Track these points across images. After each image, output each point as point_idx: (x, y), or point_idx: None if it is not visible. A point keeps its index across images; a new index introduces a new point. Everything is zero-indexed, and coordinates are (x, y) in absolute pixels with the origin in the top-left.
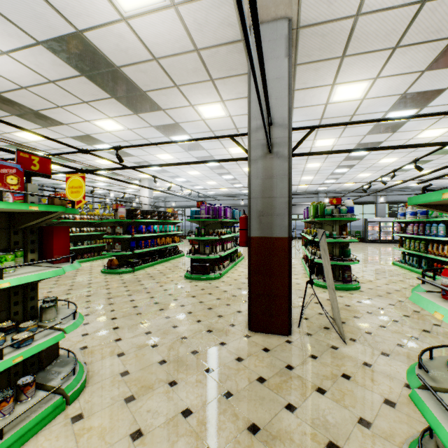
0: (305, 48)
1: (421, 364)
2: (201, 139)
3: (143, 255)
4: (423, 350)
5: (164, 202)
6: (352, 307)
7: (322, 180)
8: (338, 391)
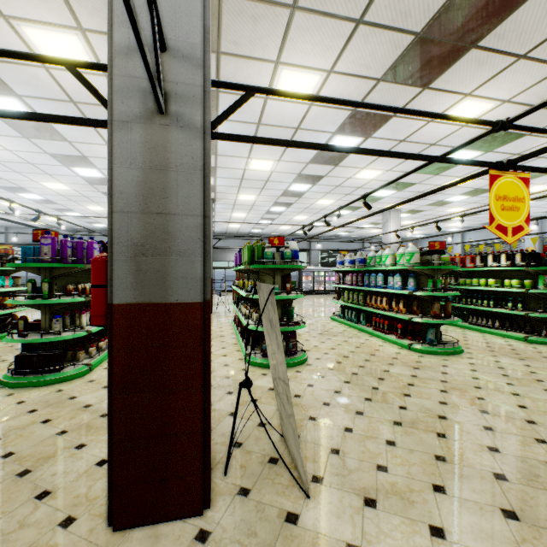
0: None
1: None
2: None
3: None
4: None
5: (4, 236)
6: (304, 398)
7: (256, 220)
8: None
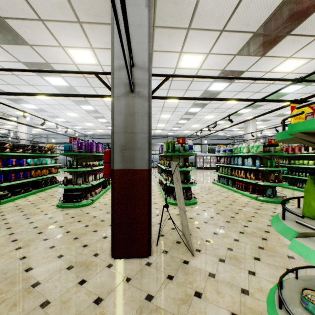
0: (162, 12)
1: (289, 312)
2: (63, 72)
3: (14, 187)
4: (279, 284)
5: (46, 139)
6: (194, 219)
7: (170, 128)
8: None
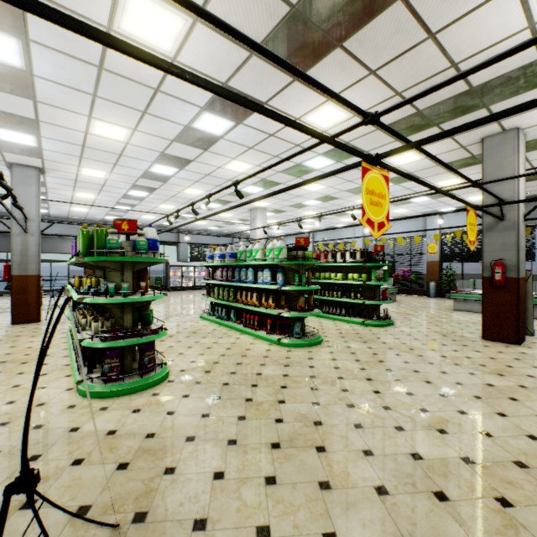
0: None
1: None
2: None
3: None
4: None
5: None
6: (160, 437)
7: (111, 205)
8: None
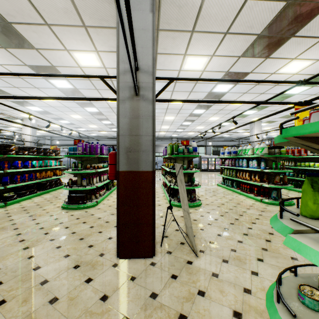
0: (166, 15)
1: (286, 304)
2: (70, 76)
3: (20, 189)
4: (277, 280)
5: (50, 141)
6: (198, 221)
7: (175, 130)
8: (197, 314)
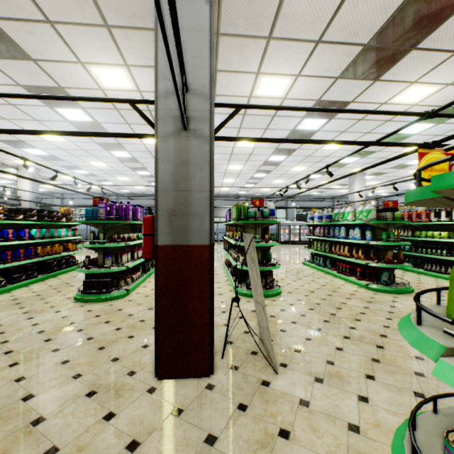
0: (230, 12)
1: None
2: (82, 99)
3: (11, 271)
4: (410, 424)
5: (60, 200)
6: (277, 318)
7: (242, 184)
8: None
